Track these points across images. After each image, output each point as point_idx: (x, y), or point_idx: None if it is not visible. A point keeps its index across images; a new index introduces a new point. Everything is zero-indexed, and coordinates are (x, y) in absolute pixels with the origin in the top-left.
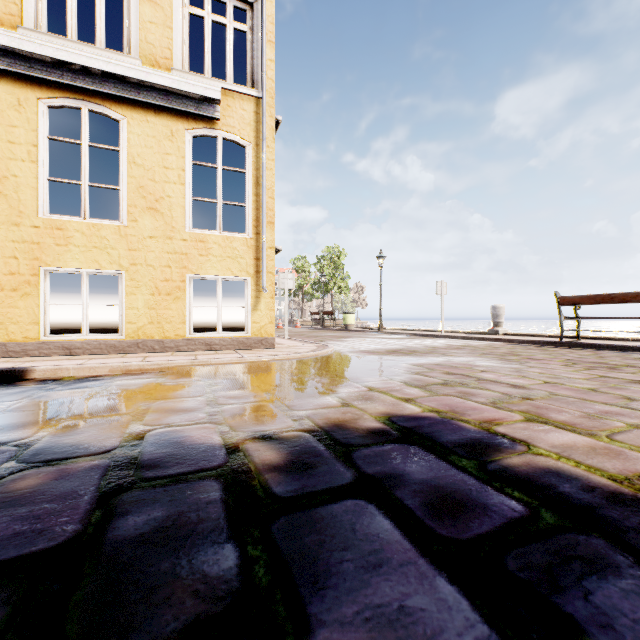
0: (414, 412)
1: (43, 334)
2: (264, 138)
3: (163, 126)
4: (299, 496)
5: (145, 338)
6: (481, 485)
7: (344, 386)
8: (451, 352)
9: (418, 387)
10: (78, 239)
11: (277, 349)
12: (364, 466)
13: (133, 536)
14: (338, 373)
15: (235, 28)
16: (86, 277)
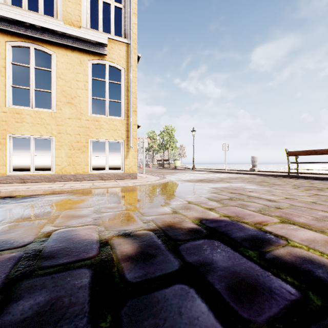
0: (215, 217)
1: (8, 171)
2: (131, 65)
3: (76, 58)
4: (143, 281)
5: (66, 173)
6: (264, 271)
7: (174, 200)
8: (231, 181)
9: (216, 201)
10: (28, 119)
11: (138, 179)
12: (186, 256)
13: (17, 321)
14: (171, 193)
15: (115, 6)
16: (33, 140)
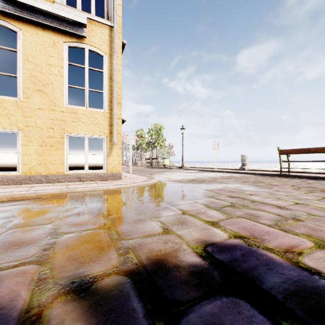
0: (223, 238)
1: None
2: (115, 51)
3: (48, 38)
4: None
5: (35, 174)
6: None
7: (164, 209)
8: (225, 181)
9: (216, 209)
10: None
11: (123, 180)
12: None
13: None
14: (160, 197)
15: None
16: None
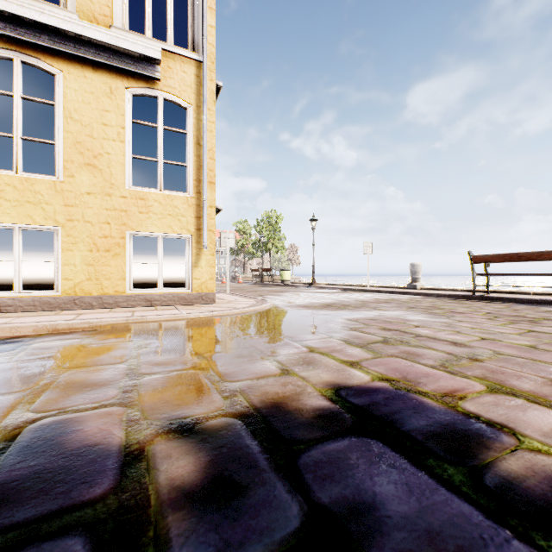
0: (363, 381)
1: None
2: (204, 100)
3: (102, 83)
4: None
5: (82, 294)
6: (494, 526)
7: (283, 346)
8: (380, 306)
9: (359, 346)
10: (9, 193)
11: (217, 304)
12: (316, 486)
13: None
14: (276, 330)
15: None
16: (18, 232)
